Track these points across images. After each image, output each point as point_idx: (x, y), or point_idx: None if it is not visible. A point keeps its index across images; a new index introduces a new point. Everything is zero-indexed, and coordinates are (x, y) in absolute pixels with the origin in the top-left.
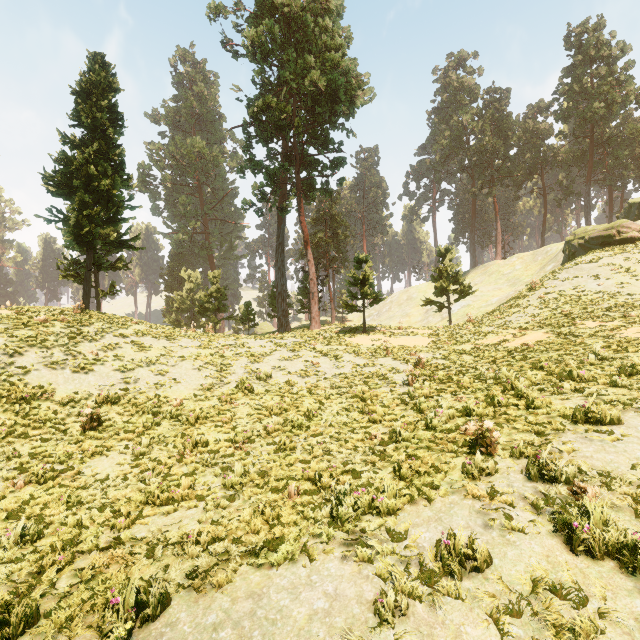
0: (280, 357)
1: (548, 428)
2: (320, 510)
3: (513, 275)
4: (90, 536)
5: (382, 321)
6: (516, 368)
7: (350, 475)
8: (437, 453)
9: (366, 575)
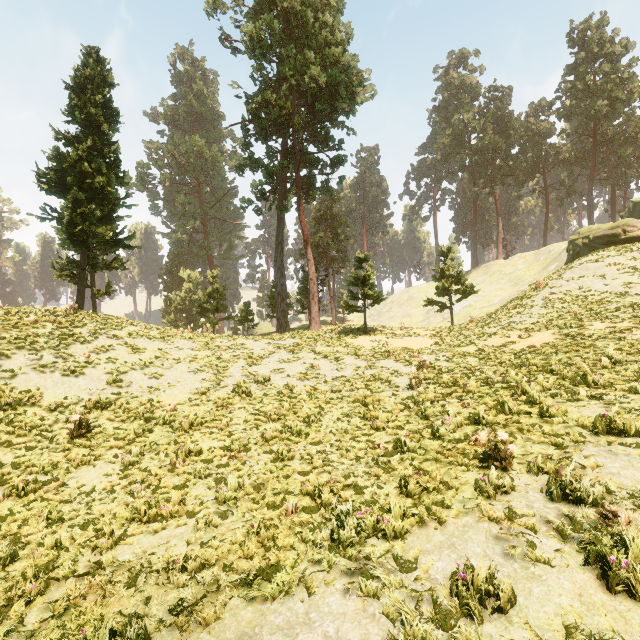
0: (279, 359)
1: (566, 439)
2: (320, 531)
3: (515, 275)
4: (68, 559)
5: (383, 321)
6: (524, 371)
7: (352, 489)
8: (446, 466)
9: (372, 614)
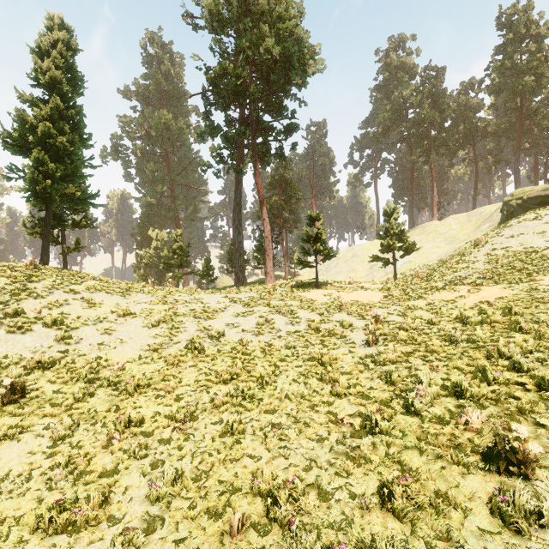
0: (234, 313)
1: None
2: None
3: (450, 234)
4: None
5: (330, 276)
6: (487, 328)
7: (316, 491)
8: (435, 461)
9: None
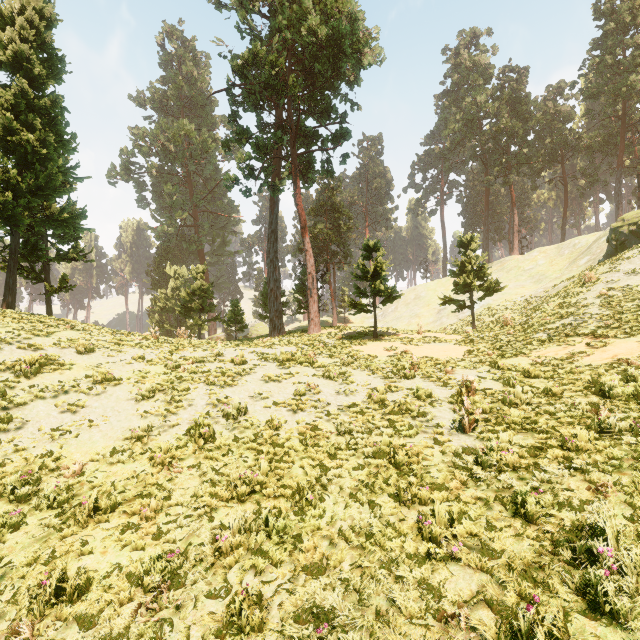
0: (264, 376)
1: None
2: None
3: (536, 271)
4: None
5: (388, 322)
6: None
7: None
8: None
9: None
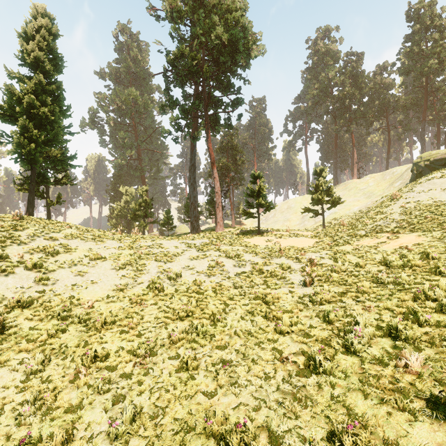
0: (190, 257)
1: None
2: None
3: (368, 190)
4: None
5: (269, 224)
6: (409, 271)
7: (266, 433)
8: (380, 405)
9: None
